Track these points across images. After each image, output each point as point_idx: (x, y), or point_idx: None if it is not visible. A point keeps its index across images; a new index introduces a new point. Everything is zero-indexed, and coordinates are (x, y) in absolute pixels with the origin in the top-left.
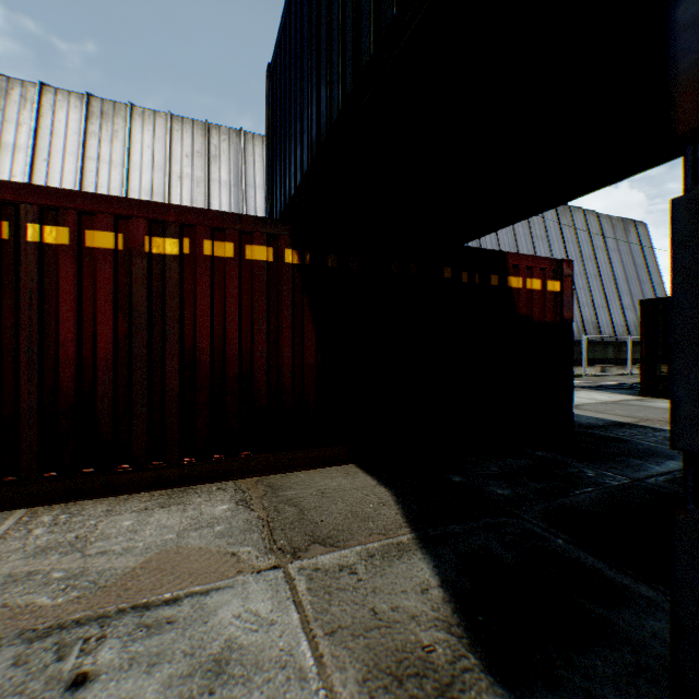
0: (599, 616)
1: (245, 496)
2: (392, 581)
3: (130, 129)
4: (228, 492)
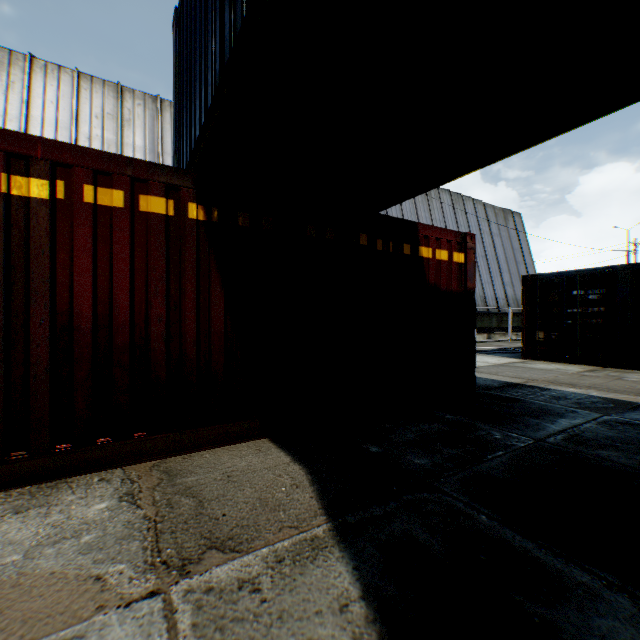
0: (543, 620)
1: (133, 487)
2: (304, 598)
3: (30, 81)
4: (113, 483)
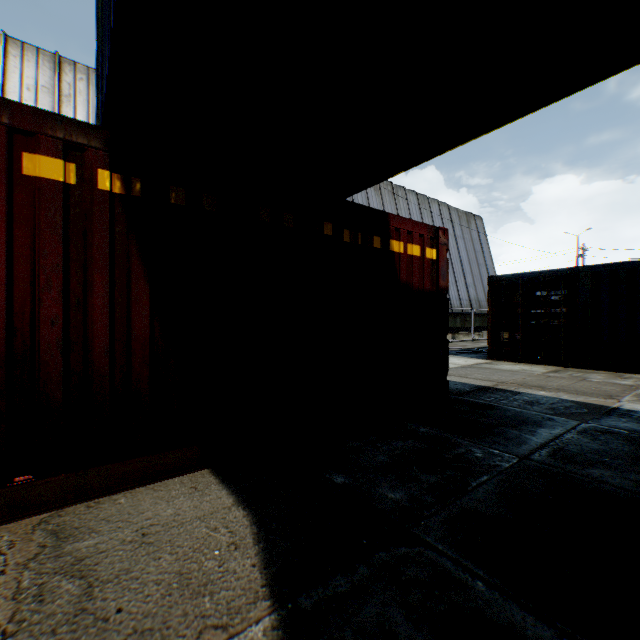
0: None
1: None
2: None
3: None
4: None
